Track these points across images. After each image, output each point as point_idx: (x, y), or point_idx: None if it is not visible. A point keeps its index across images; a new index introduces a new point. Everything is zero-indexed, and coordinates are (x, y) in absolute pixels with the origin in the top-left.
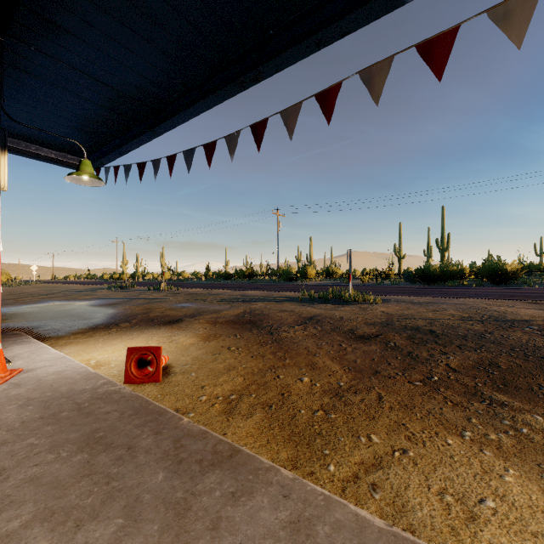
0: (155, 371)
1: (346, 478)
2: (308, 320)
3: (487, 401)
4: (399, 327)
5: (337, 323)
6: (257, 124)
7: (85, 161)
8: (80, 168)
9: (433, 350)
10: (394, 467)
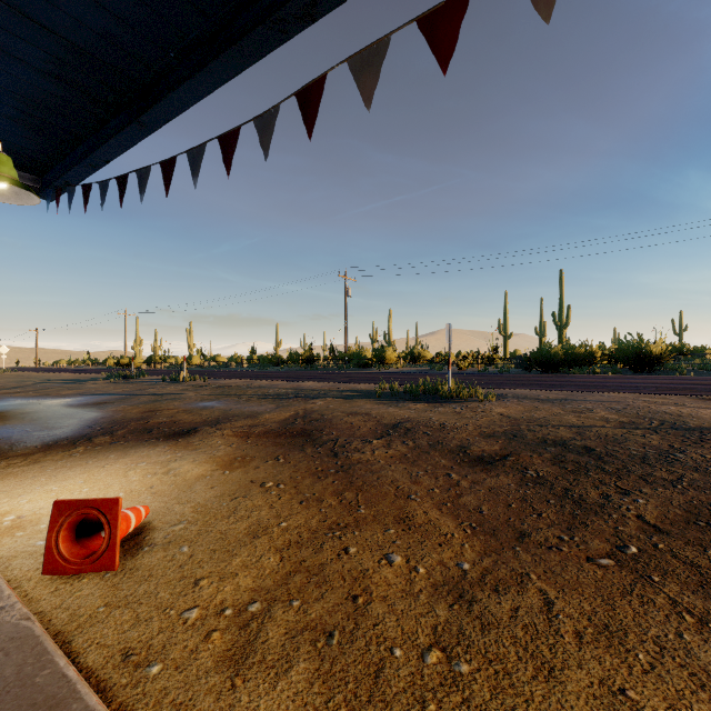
0: (105, 549)
1: None
2: (392, 428)
3: None
4: (534, 441)
5: (437, 434)
6: (309, 89)
7: None
8: None
9: (603, 485)
10: None
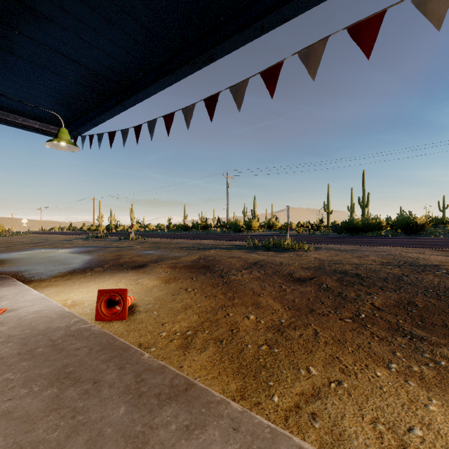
0: (121, 310)
1: (288, 408)
2: (253, 265)
3: (408, 336)
4: (329, 271)
5: (277, 267)
6: (210, 98)
7: (62, 130)
8: (58, 136)
9: (359, 291)
10: (331, 397)
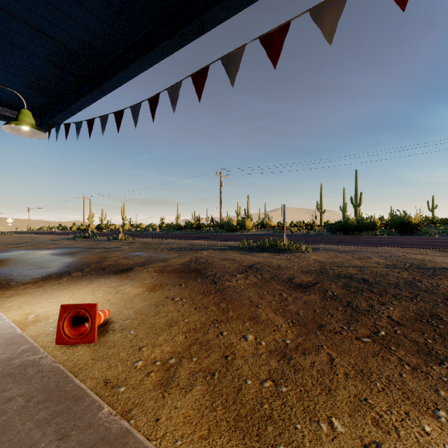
0: (89, 331)
1: None
2: (248, 268)
3: (445, 363)
4: (333, 275)
5: (275, 271)
6: (200, 74)
7: (24, 112)
8: (18, 118)
9: (371, 300)
10: None
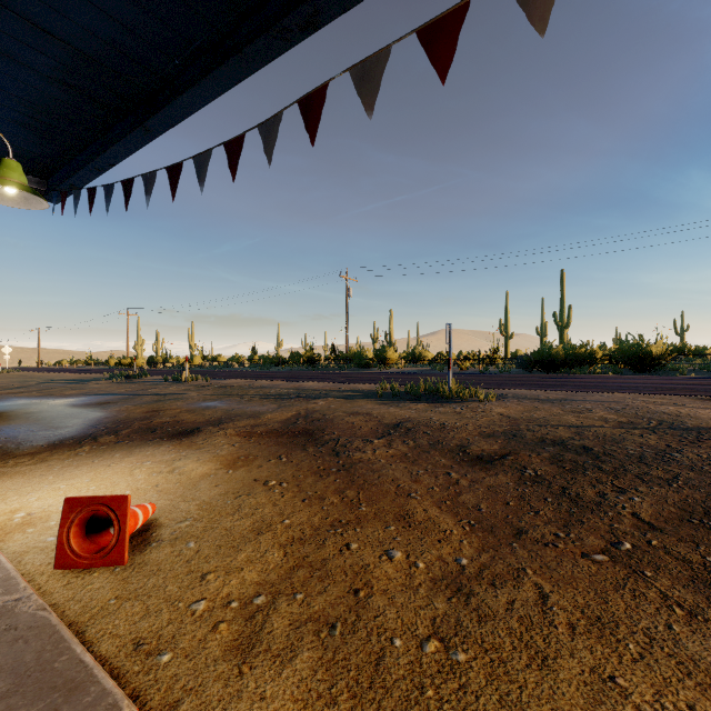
0: (115, 544)
1: None
2: (392, 428)
3: None
4: (533, 441)
5: (437, 434)
6: (311, 97)
7: (8, 162)
8: None
9: (600, 484)
10: None
